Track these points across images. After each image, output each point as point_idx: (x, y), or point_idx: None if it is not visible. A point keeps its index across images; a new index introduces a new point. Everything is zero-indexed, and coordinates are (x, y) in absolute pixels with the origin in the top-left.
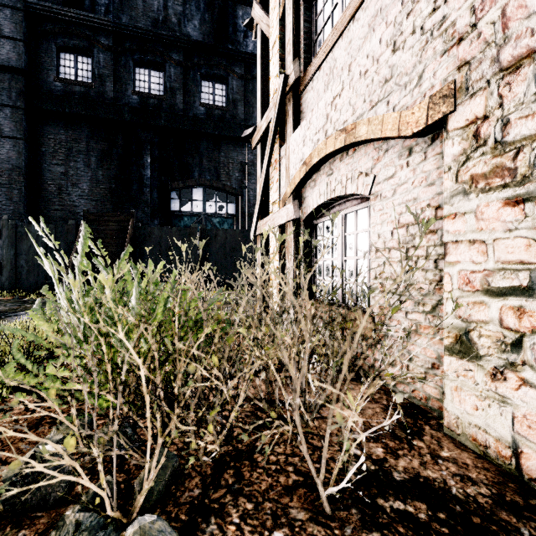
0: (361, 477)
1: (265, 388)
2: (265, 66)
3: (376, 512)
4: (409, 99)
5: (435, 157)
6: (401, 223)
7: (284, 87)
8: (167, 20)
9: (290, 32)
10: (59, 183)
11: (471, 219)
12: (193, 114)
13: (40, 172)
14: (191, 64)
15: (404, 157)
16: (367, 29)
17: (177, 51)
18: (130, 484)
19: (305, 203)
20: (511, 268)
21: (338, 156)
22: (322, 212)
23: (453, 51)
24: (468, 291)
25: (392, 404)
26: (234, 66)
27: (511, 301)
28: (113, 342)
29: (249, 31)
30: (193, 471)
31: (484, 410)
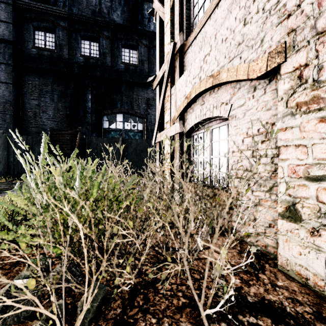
0: (226, 300)
1: (162, 239)
2: (161, 38)
3: (238, 325)
4: (255, 55)
5: (272, 91)
6: (249, 134)
7: (173, 50)
8: (101, 11)
9: (177, 16)
10: (34, 111)
11: (297, 131)
12: (117, 68)
13: (23, 104)
14: (115, 38)
15: (251, 92)
16: (226, 12)
17: (107, 30)
18: (75, 305)
19: (186, 122)
20: (324, 163)
21: (208, 92)
22: (197, 128)
23: (284, 23)
24: (294, 177)
25: (246, 251)
26: (142, 39)
27: (324, 184)
28: (63, 212)
29: (151, 18)
30: (116, 295)
31: (305, 255)
